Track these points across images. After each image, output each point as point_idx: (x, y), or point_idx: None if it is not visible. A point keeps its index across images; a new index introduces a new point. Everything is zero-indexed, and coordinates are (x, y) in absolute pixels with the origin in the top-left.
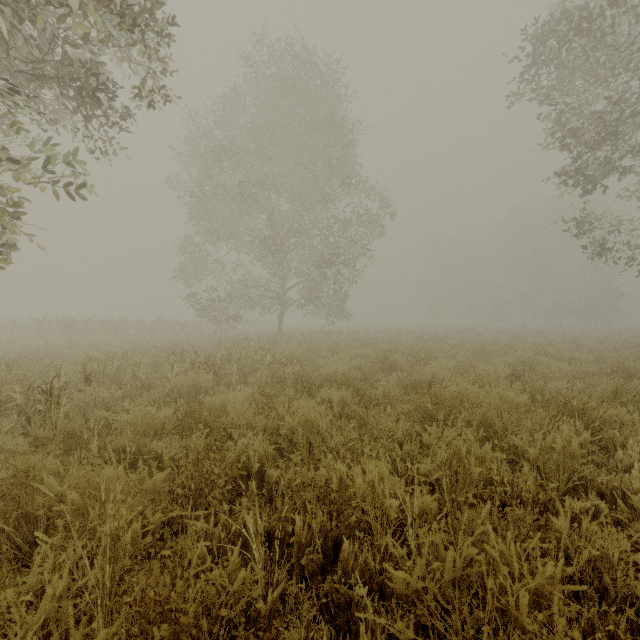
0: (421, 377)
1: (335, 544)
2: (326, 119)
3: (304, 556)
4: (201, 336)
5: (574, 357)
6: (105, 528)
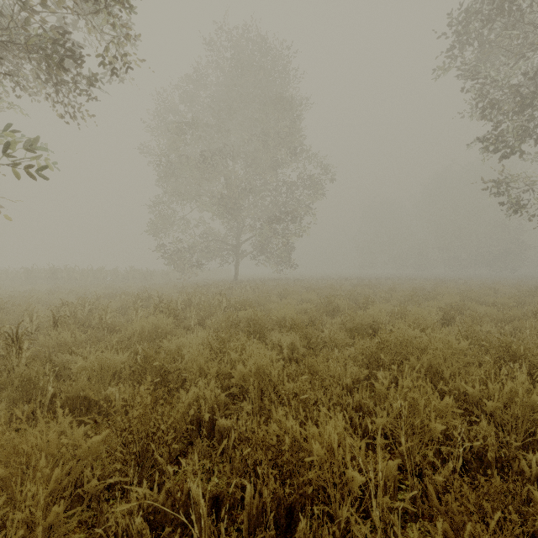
0: (363, 321)
1: (289, 512)
2: (275, 95)
3: (254, 537)
4: (168, 283)
5: (496, 302)
6: (17, 516)
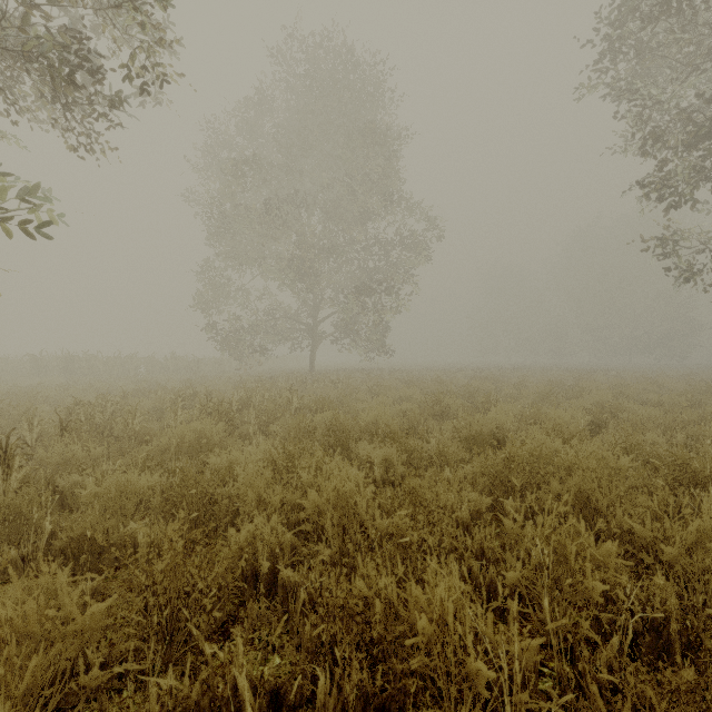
0: (483, 428)
1: None
2: (364, 123)
3: None
4: (221, 375)
5: (662, 401)
6: None
